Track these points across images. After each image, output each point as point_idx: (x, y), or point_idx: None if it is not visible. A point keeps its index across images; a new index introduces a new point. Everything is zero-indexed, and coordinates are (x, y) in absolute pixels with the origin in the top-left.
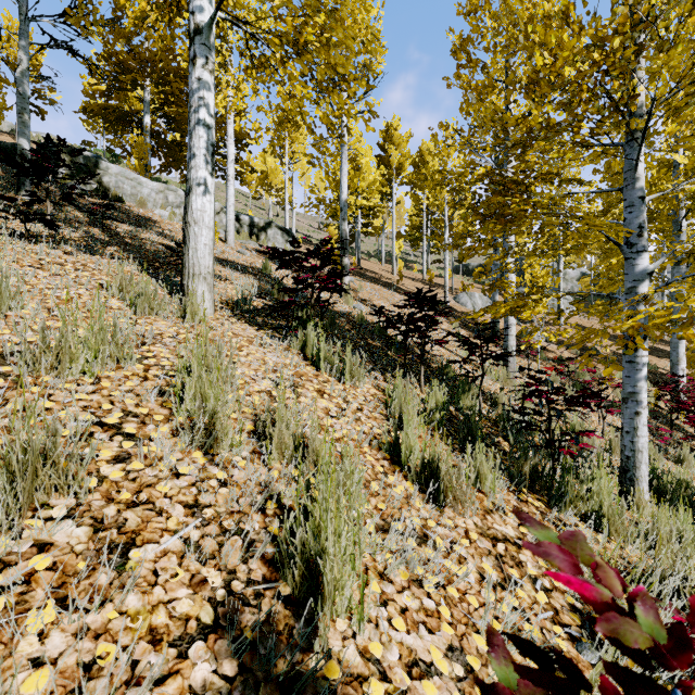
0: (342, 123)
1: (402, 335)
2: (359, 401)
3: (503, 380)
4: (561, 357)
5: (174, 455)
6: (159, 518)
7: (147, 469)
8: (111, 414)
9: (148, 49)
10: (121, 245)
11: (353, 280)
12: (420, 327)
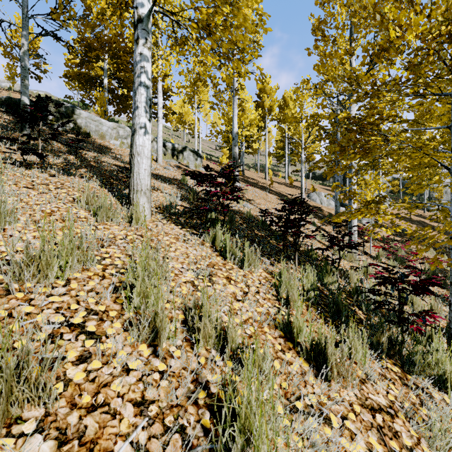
0: (234, 80)
1: (282, 231)
2: (256, 284)
3: (348, 258)
4: (384, 238)
5: (125, 350)
6: (113, 421)
7: (103, 368)
8: (77, 313)
9: (106, 35)
10: (88, 167)
11: (240, 185)
12: (295, 225)
